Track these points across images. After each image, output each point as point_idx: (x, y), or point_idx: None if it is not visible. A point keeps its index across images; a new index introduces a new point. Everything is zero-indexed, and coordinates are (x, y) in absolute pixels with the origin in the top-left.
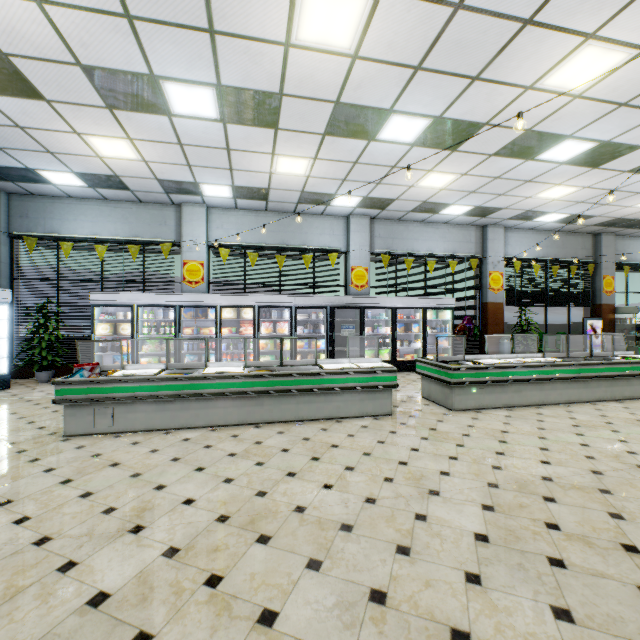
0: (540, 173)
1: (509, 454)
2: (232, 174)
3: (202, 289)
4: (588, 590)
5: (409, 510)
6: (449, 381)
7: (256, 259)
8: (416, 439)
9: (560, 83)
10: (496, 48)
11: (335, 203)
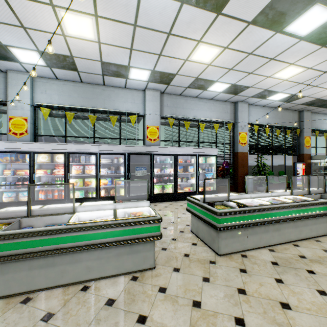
0: (282, 50)
1: None
2: (29, 35)
3: (26, 139)
4: None
5: None
6: (216, 226)
7: (72, 117)
8: None
9: None
10: None
11: (132, 76)
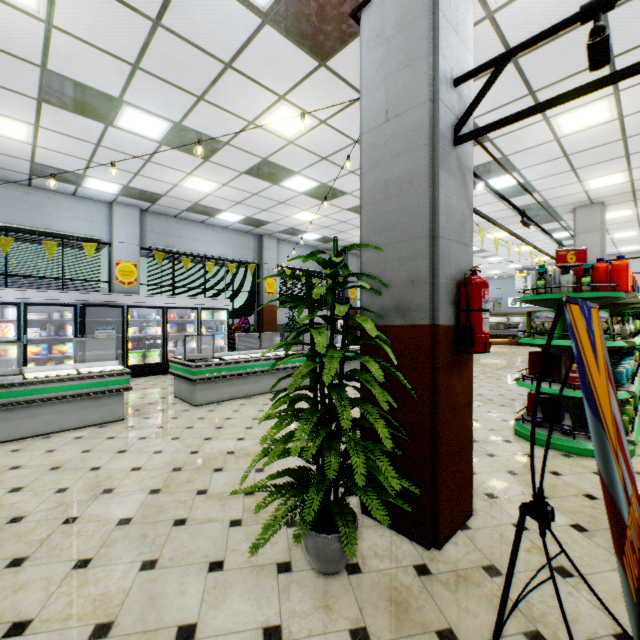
0: (288, 198)
1: (216, 438)
2: None
3: None
4: (189, 536)
5: (62, 517)
6: (191, 378)
7: None
8: (133, 440)
9: (275, 127)
10: (210, 77)
11: (89, 185)
